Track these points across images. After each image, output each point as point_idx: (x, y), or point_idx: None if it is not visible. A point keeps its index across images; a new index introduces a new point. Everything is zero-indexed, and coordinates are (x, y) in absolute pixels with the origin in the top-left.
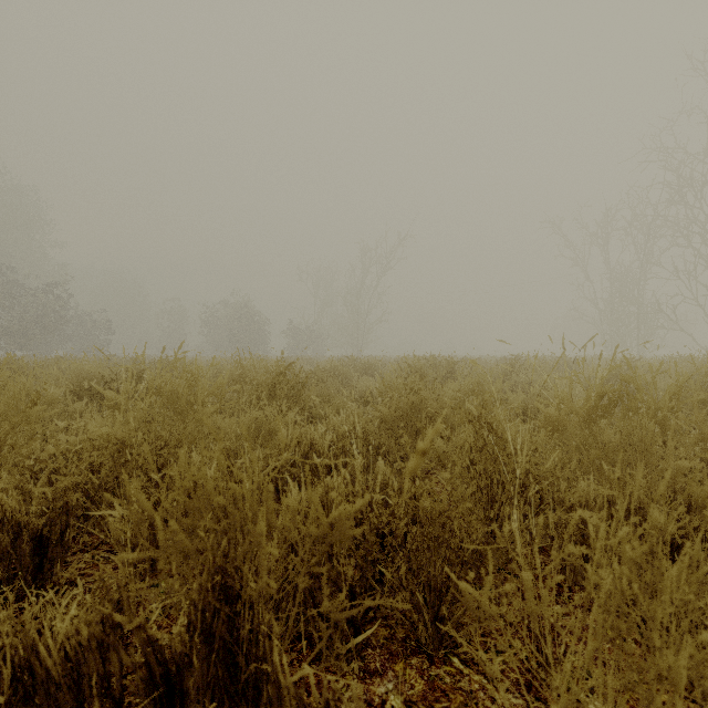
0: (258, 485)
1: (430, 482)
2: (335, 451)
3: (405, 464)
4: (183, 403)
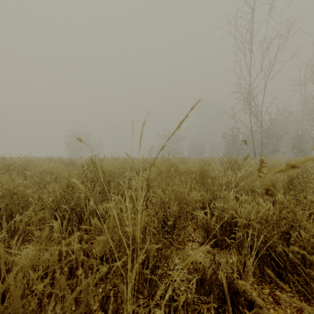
0: None
1: None
2: None
3: None
4: None
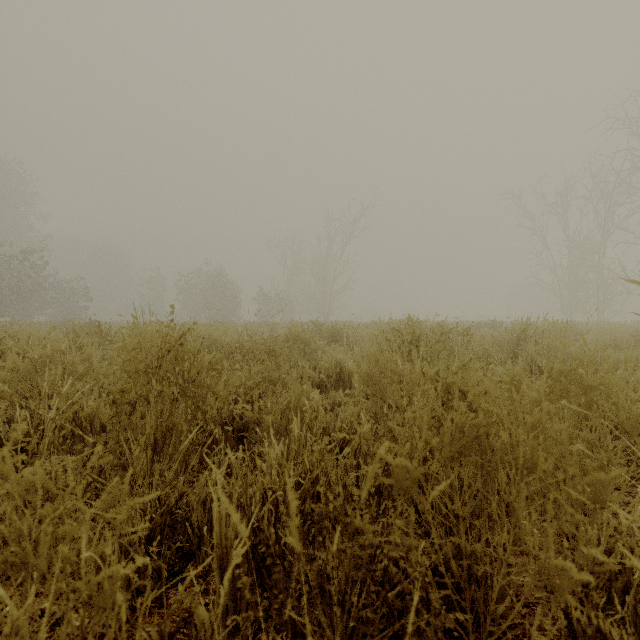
0: None
1: None
2: None
3: None
4: None
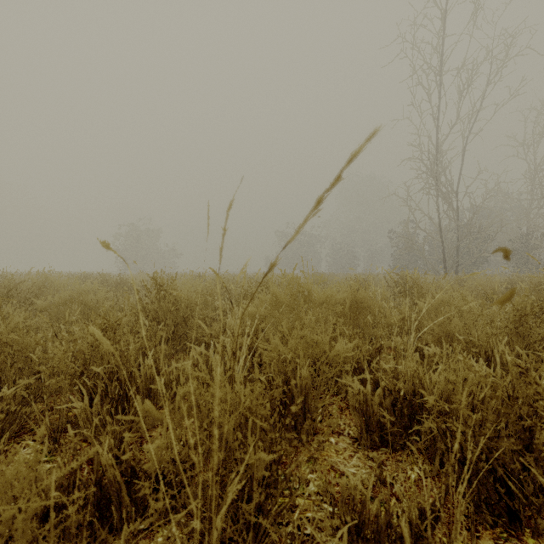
0: None
1: None
2: None
3: None
4: None
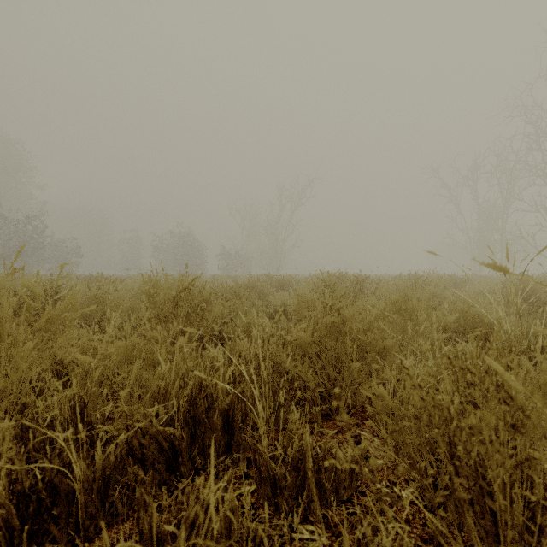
0: (104, 463)
1: (366, 446)
2: (232, 397)
3: (326, 404)
4: (4, 333)
